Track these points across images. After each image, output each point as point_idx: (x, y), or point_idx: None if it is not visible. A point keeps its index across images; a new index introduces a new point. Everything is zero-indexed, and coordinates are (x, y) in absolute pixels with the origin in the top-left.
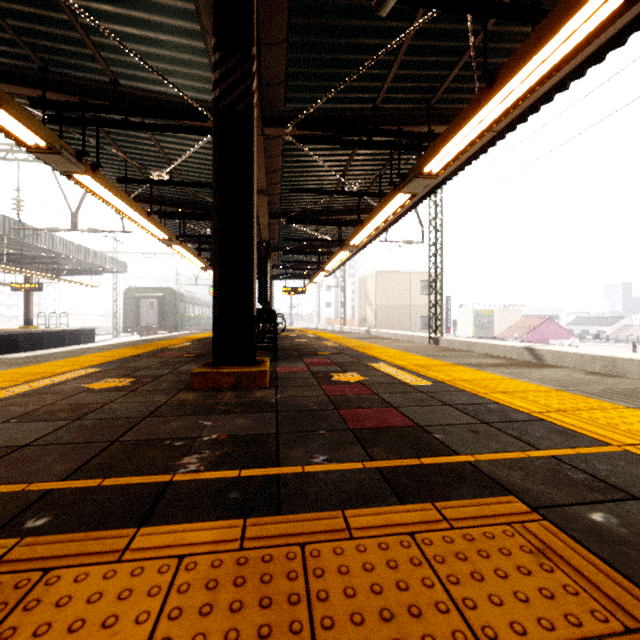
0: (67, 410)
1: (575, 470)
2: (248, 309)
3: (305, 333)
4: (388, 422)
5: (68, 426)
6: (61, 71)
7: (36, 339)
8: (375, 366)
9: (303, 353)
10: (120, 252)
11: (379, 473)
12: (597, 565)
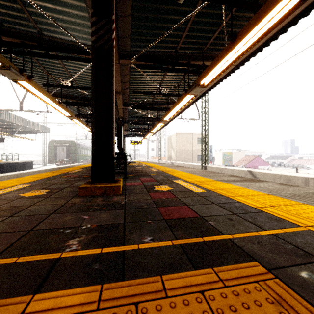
0: (6, 210)
1: (286, 243)
2: (110, 153)
3: (141, 164)
4: (184, 214)
5: (5, 221)
6: (11, 26)
7: (1, 167)
8: (176, 181)
9: (140, 175)
10: (46, 122)
11: (181, 248)
12: (312, 311)
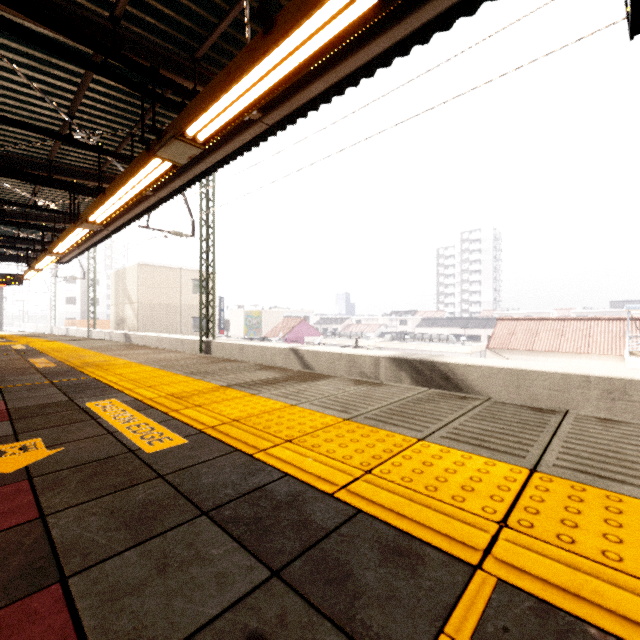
0: None
1: None
2: None
3: (12, 343)
4: None
5: None
6: None
7: None
8: (97, 408)
9: None
10: None
11: None
12: None
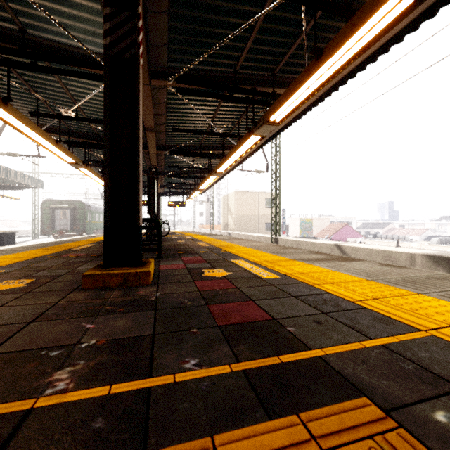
0: None
1: (404, 359)
2: (135, 220)
3: (184, 235)
4: (249, 316)
5: None
6: None
7: None
8: (236, 262)
9: (182, 252)
10: (38, 172)
11: (245, 377)
12: None
